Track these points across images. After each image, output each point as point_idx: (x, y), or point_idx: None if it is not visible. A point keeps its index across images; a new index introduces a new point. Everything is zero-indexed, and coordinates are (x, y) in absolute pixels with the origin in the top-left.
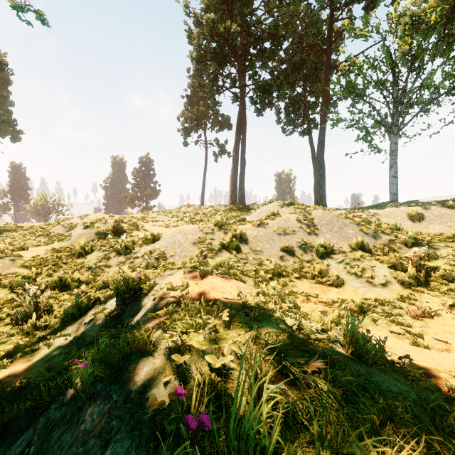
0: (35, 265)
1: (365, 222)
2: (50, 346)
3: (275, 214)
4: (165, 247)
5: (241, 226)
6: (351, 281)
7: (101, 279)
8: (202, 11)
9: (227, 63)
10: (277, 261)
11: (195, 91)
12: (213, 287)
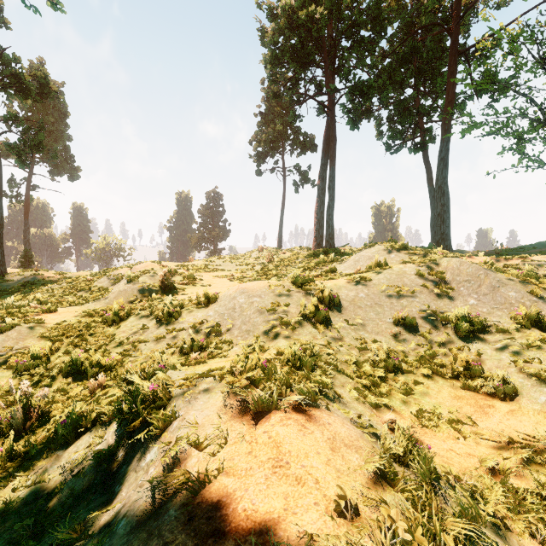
0: (56, 336)
1: (529, 276)
2: (5, 510)
3: (381, 264)
4: (221, 315)
5: (331, 283)
6: (531, 389)
7: (130, 362)
8: (278, 1)
9: (310, 63)
10: (390, 341)
11: (270, 106)
12: (278, 458)
